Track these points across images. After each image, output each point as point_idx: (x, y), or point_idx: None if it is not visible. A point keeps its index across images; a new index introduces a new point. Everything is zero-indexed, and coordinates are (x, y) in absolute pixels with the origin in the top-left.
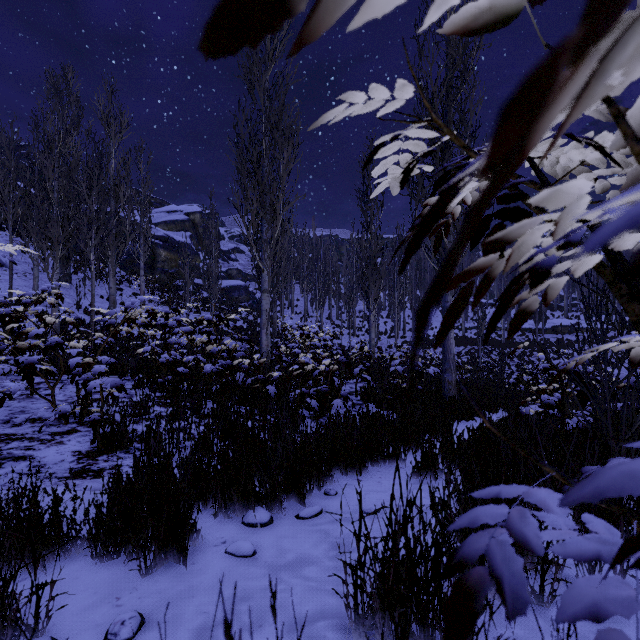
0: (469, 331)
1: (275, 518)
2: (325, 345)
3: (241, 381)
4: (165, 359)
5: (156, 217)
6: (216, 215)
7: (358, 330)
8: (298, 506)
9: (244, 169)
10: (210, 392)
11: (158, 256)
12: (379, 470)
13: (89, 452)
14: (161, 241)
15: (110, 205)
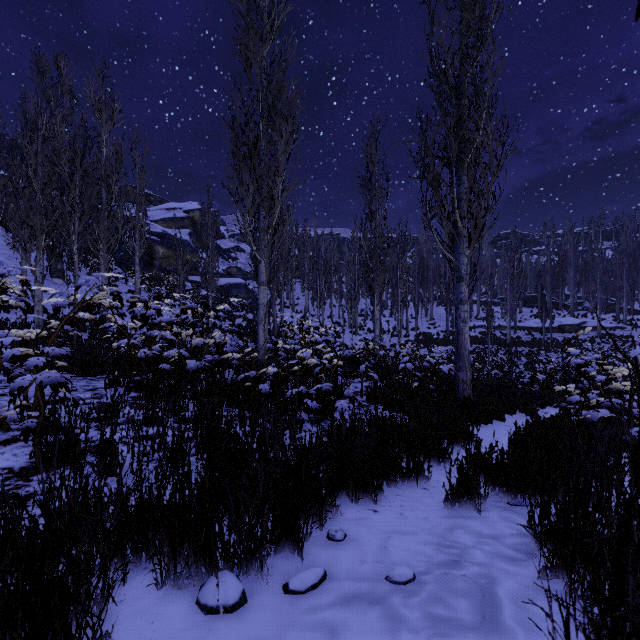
0: (473, 330)
1: (251, 590)
2: (327, 341)
3: (230, 379)
4: (144, 354)
5: (155, 214)
6: (216, 213)
7: (360, 329)
8: (289, 563)
9: (239, 152)
10: (195, 392)
11: (156, 253)
12: (398, 493)
13: (23, 469)
14: (159, 238)
15: (101, 196)
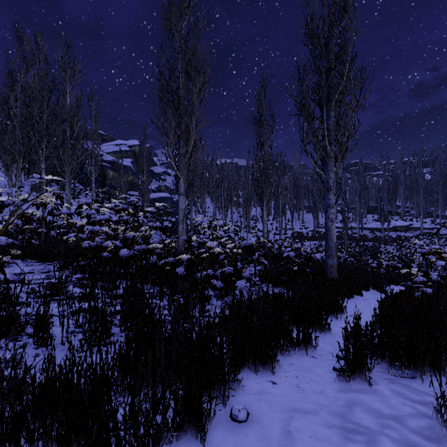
0: None
1: None
2: (229, 236)
3: (154, 264)
4: (88, 245)
5: (107, 148)
6: (151, 148)
7: (252, 229)
8: None
9: (164, 97)
10: (127, 274)
11: (107, 175)
12: (291, 362)
13: None
14: (109, 164)
15: (66, 132)
